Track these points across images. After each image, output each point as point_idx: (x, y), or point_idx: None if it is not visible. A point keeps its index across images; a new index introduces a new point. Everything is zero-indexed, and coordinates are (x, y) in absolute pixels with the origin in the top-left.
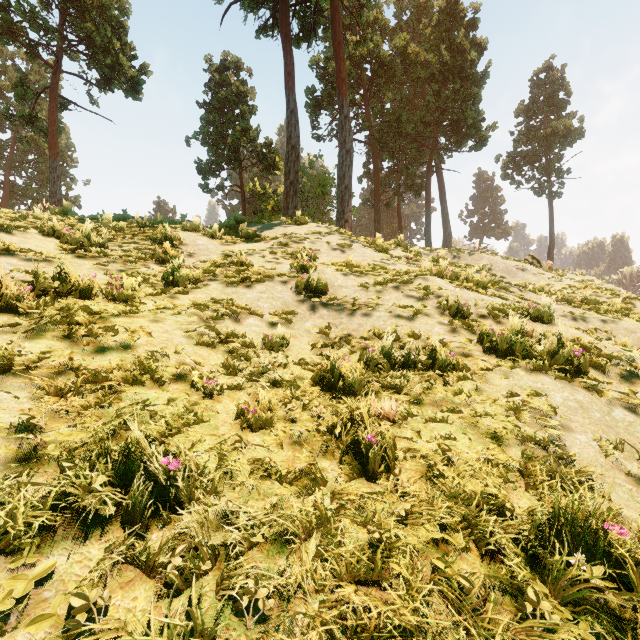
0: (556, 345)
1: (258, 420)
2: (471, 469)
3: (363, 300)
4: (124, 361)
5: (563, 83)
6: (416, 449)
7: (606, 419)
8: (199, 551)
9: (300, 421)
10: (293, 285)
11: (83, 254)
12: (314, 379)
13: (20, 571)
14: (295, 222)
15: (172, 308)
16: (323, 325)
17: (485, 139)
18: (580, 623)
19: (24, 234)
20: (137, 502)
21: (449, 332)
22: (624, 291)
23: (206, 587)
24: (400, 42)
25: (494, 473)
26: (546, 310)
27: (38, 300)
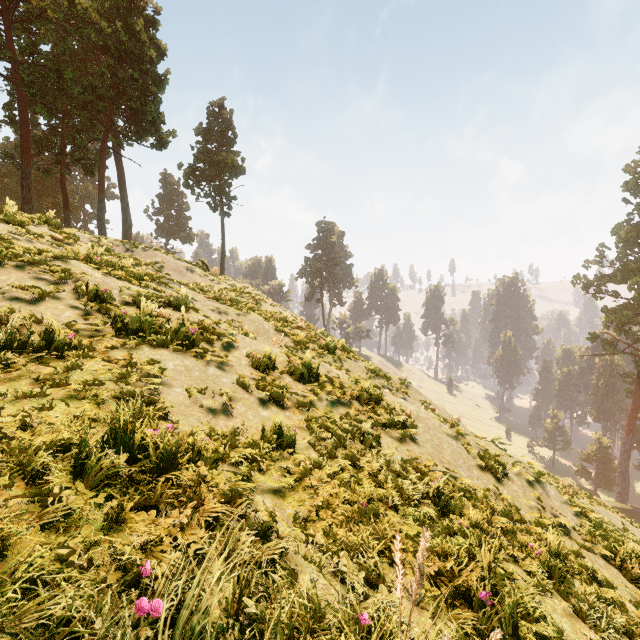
0: (181, 326)
1: None
2: (52, 427)
3: None
4: None
5: (231, 124)
6: None
7: (202, 376)
8: None
9: None
10: None
11: None
12: None
13: None
14: None
15: None
16: None
17: (166, 142)
18: (99, 496)
19: None
20: None
21: (83, 317)
22: (266, 297)
23: None
24: None
25: (77, 425)
26: (183, 301)
27: None
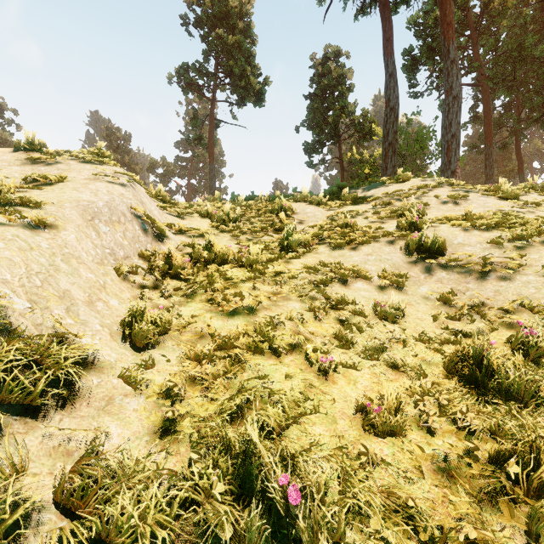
0: None
1: (384, 423)
2: None
3: (497, 260)
4: (248, 327)
5: None
6: None
7: None
8: None
9: (439, 430)
10: (402, 245)
11: (224, 229)
12: (447, 366)
13: None
14: (396, 180)
15: (287, 273)
16: (443, 291)
17: None
18: None
19: (191, 218)
20: (252, 543)
21: None
22: None
23: None
24: None
25: None
26: None
27: (193, 269)
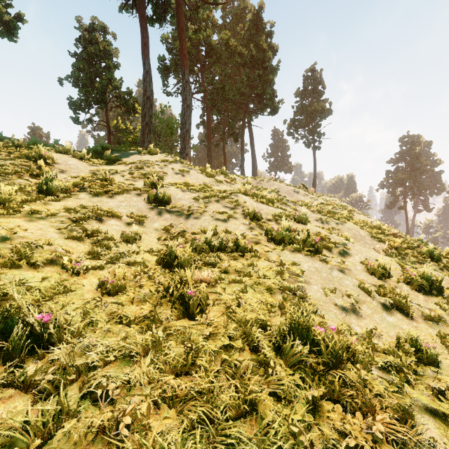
0: (307, 236)
1: (115, 288)
2: (252, 307)
3: (195, 208)
4: (2, 251)
5: (321, 80)
6: (221, 299)
7: (329, 276)
8: (66, 371)
9: (146, 287)
10: (145, 197)
11: None
12: (158, 260)
13: None
14: (149, 152)
15: (46, 212)
16: (167, 225)
17: (277, 109)
18: (296, 377)
19: None
20: (16, 345)
21: (248, 229)
22: (351, 207)
23: (71, 392)
24: (224, 36)
25: (264, 309)
26: (304, 216)
27: None
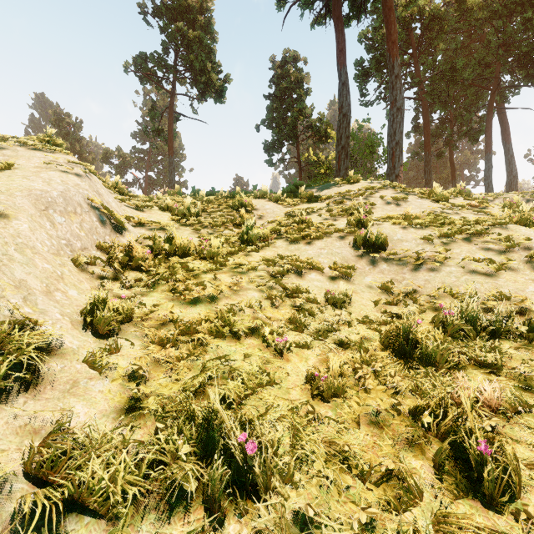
0: None
1: (329, 390)
2: None
3: (427, 254)
4: (210, 314)
5: None
6: None
7: None
8: None
9: (374, 394)
10: (350, 241)
11: (185, 223)
12: (383, 342)
13: None
14: (348, 181)
15: (246, 265)
16: (384, 280)
17: None
18: None
19: (150, 211)
20: (215, 488)
21: None
22: None
23: None
24: None
25: None
26: None
27: (154, 261)
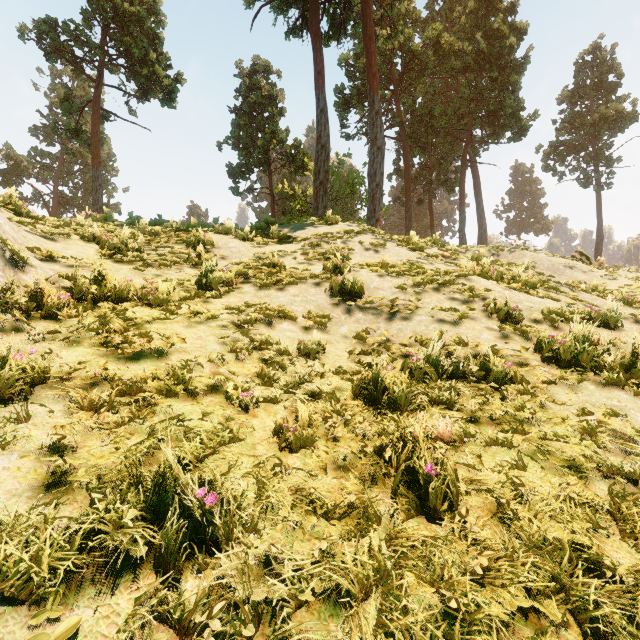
0: (630, 355)
1: (298, 440)
2: (551, 509)
3: (401, 303)
4: (158, 370)
5: (613, 64)
6: (480, 481)
7: None
8: (240, 612)
9: (343, 441)
10: (327, 287)
11: (121, 259)
12: (355, 391)
13: (41, 628)
14: (326, 222)
15: (205, 313)
16: (360, 330)
17: (525, 129)
18: None
19: (67, 240)
20: (170, 545)
21: (500, 338)
22: None
23: None
24: (433, 33)
25: (580, 516)
26: (612, 313)
27: (77, 306)
